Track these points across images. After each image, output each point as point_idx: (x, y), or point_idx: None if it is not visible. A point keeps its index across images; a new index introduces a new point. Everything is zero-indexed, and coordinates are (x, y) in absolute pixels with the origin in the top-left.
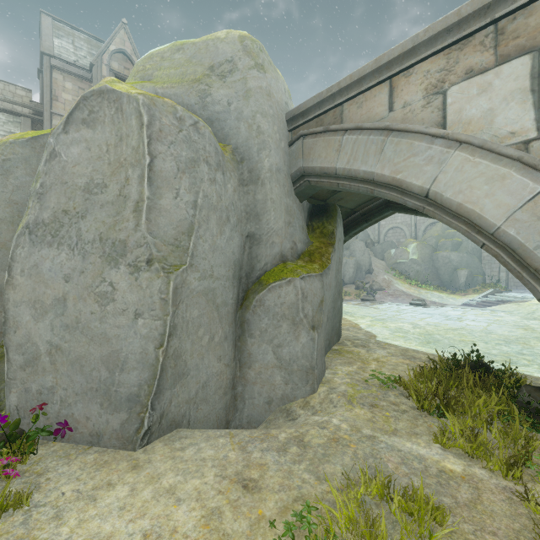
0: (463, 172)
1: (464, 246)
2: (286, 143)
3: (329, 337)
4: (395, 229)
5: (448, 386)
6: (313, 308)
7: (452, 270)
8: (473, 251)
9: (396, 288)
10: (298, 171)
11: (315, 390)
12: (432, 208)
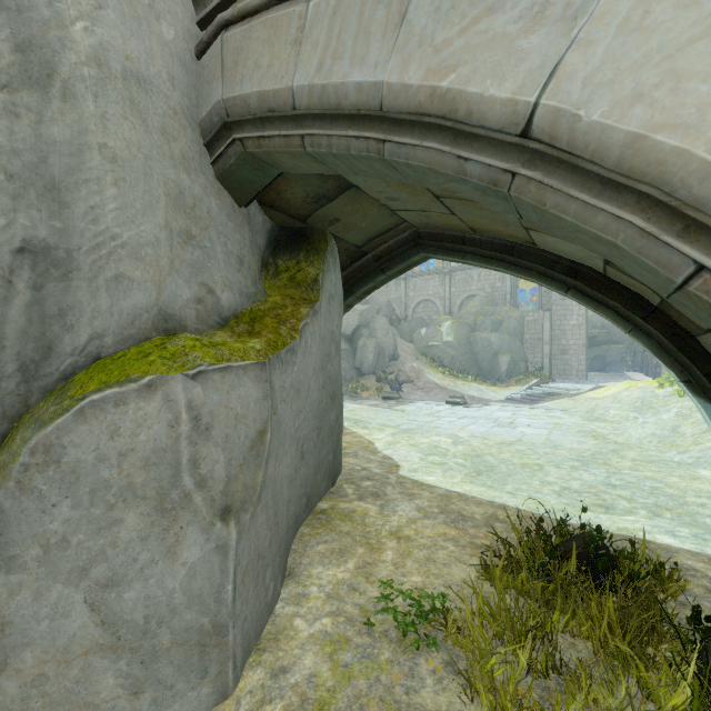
0: (648, 30)
1: (505, 326)
2: (185, 41)
3: (308, 490)
4: (426, 302)
5: (556, 637)
6: (231, 455)
7: (492, 355)
8: (515, 332)
9: (428, 379)
10: (214, 114)
11: (227, 690)
12: (538, 173)
